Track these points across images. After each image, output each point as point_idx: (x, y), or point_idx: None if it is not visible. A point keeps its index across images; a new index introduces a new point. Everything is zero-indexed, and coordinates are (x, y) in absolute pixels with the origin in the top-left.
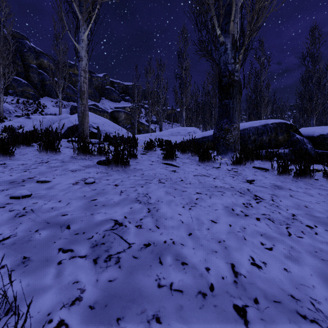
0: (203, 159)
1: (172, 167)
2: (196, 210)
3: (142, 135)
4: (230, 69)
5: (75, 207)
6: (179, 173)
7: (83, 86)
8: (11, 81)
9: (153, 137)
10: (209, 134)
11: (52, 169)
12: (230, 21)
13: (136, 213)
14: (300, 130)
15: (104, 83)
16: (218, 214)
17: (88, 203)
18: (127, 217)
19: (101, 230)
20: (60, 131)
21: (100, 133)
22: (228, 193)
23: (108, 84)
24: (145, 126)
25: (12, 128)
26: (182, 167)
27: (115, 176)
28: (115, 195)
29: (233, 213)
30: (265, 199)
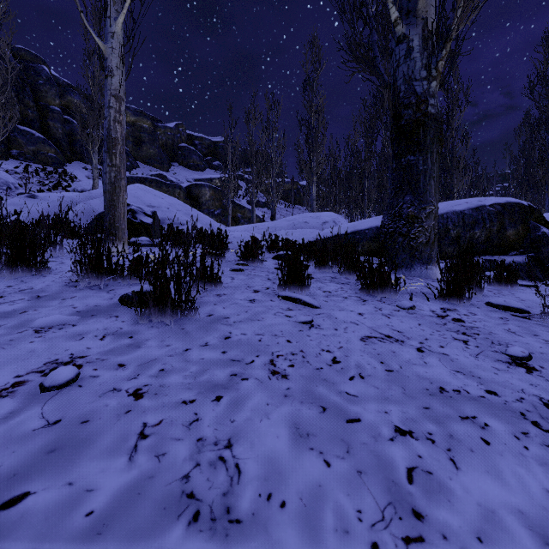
0: (371, 284)
1: (302, 308)
2: None
3: (240, 226)
4: (419, 91)
5: None
6: (322, 332)
7: (115, 129)
8: (15, 134)
9: (260, 230)
10: (367, 225)
11: None
12: None
13: None
14: (546, 218)
15: (177, 138)
16: None
17: None
18: None
19: None
20: (84, 222)
21: (159, 224)
22: (501, 429)
23: (184, 140)
24: (247, 212)
25: None
26: (326, 307)
27: (150, 346)
28: (113, 455)
29: None
30: None
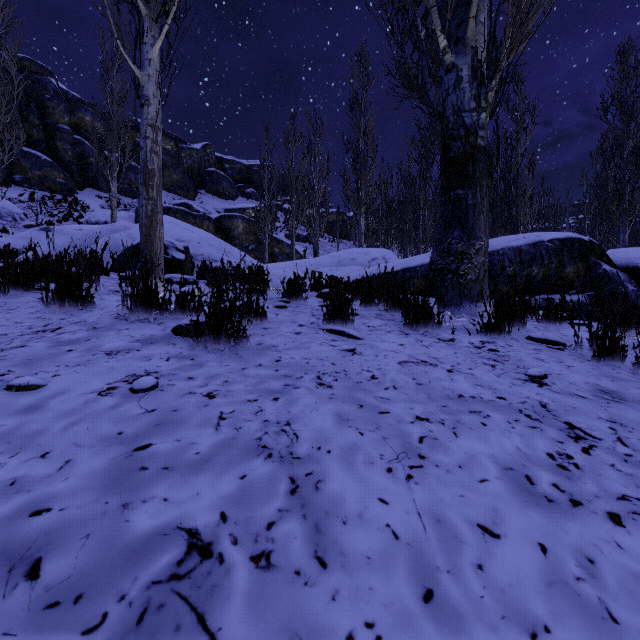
0: (415, 319)
1: (346, 340)
2: (427, 482)
3: (279, 263)
4: (468, 122)
5: (80, 479)
6: (363, 358)
7: (151, 161)
8: (18, 157)
9: (301, 268)
10: (418, 262)
11: (61, 348)
12: (469, 19)
13: (257, 500)
14: (609, 254)
15: (205, 161)
16: (494, 501)
17: (124, 461)
18: (228, 515)
19: (138, 582)
20: (108, 258)
21: (191, 261)
22: (498, 418)
23: (213, 163)
24: (285, 247)
25: (9, 250)
26: (369, 339)
27: (211, 366)
28: (204, 427)
29: (536, 494)
30: (600, 436)
